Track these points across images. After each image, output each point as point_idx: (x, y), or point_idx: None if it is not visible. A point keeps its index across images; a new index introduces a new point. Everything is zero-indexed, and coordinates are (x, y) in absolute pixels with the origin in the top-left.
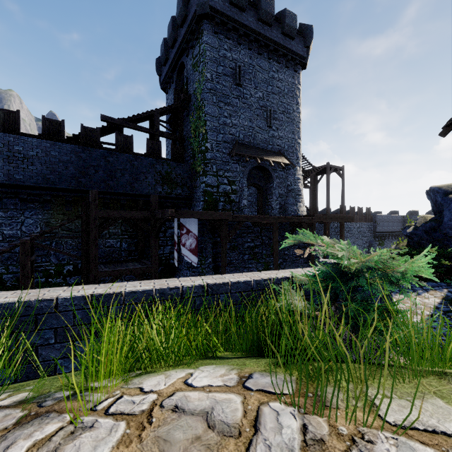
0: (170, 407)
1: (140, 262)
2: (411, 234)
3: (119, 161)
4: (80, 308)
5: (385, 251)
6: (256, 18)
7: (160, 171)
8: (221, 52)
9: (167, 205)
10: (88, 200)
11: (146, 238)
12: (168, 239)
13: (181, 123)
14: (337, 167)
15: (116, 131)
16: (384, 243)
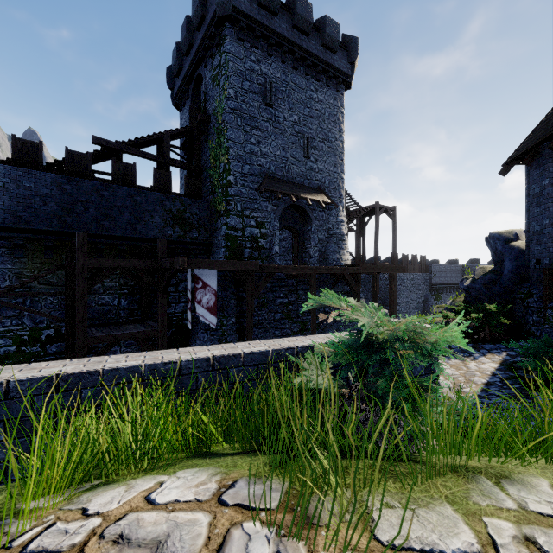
0: (112, 538)
1: (144, 324)
2: (468, 287)
3: (117, 196)
4: (40, 392)
5: (415, 318)
6: (291, 24)
7: (171, 209)
8: (247, 64)
9: (179, 252)
10: (75, 246)
11: (152, 293)
12: (181, 295)
13: (197, 149)
14: (387, 208)
15: (112, 158)
16: (441, 297)
